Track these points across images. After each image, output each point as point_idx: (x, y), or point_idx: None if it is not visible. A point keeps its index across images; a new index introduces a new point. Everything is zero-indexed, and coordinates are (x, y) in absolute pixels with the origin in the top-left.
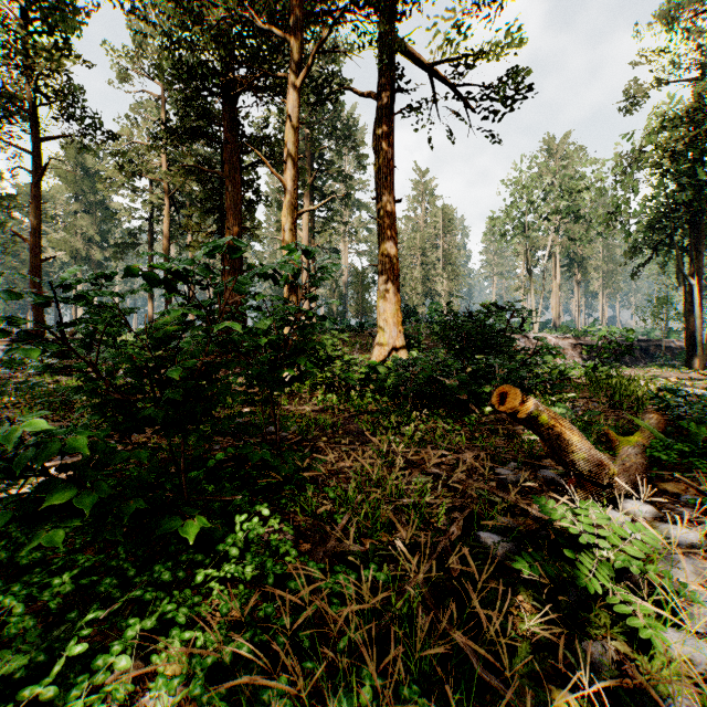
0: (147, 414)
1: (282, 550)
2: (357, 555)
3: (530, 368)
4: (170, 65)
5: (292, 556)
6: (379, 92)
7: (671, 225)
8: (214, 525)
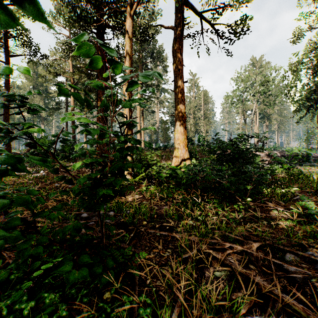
0: None
1: None
2: None
3: (267, 171)
4: (66, 11)
5: None
6: (175, 25)
7: (317, 97)
8: None
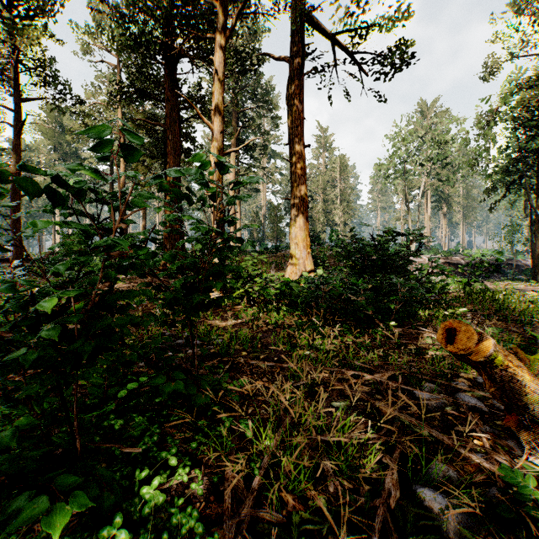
0: (18, 359)
1: (184, 530)
2: (277, 523)
3: (424, 285)
4: (119, 33)
5: (196, 538)
6: (291, 56)
7: (522, 169)
8: (103, 493)
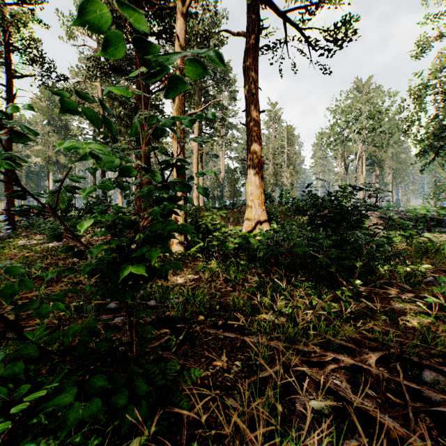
0: None
1: None
2: None
3: None
4: None
5: None
6: (248, 30)
7: None
8: None
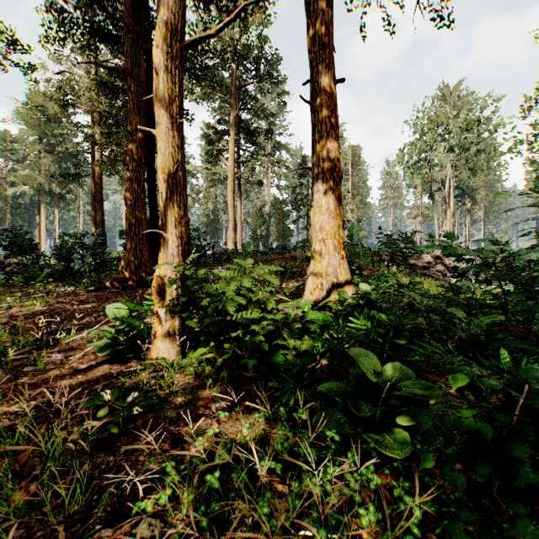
0: None
1: None
2: None
3: None
4: None
5: None
6: None
7: None
8: None
